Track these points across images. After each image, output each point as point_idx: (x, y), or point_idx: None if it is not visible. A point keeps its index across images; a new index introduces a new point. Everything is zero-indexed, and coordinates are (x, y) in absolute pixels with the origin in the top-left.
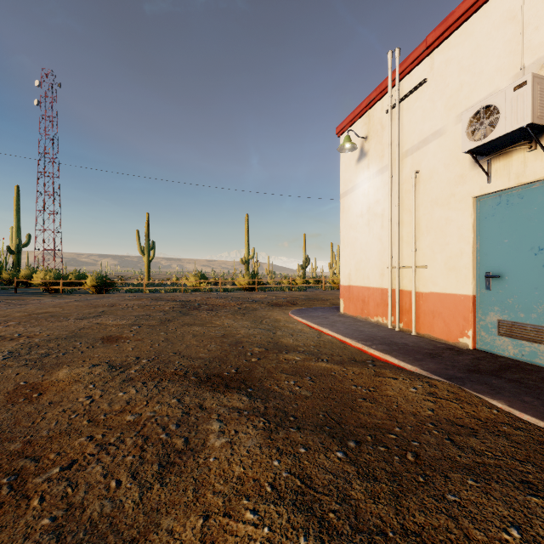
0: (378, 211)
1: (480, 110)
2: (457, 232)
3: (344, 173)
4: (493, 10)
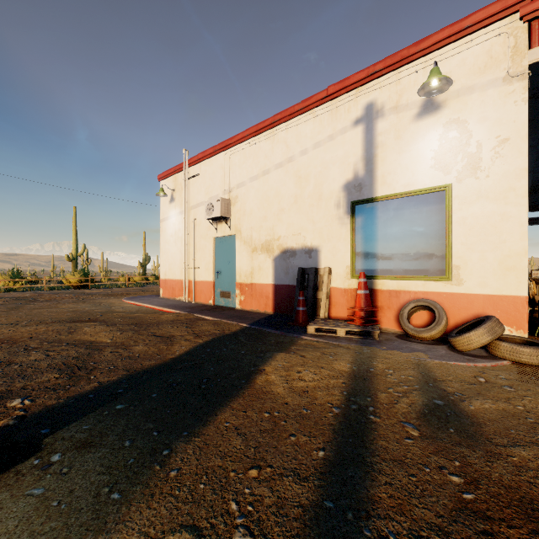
0: (180, 235)
1: (210, 203)
2: (209, 252)
3: (163, 207)
4: (218, 160)
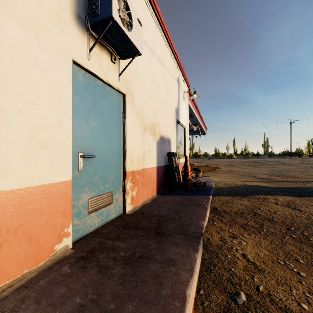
0: None
1: None
2: (54, 91)
3: None
4: None
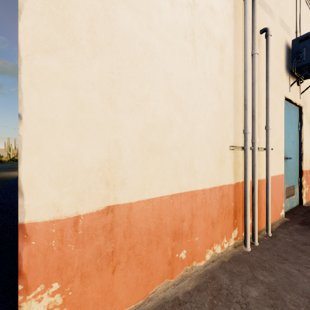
0: (215, 31)
1: None
2: (280, 120)
3: None
4: None
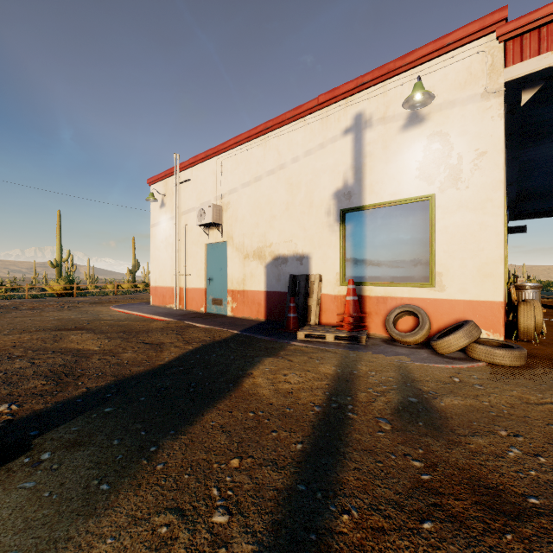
0: (171, 241)
1: (202, 209)
2: (200, 259)
3: (153, 212)
4: (210, 165)
